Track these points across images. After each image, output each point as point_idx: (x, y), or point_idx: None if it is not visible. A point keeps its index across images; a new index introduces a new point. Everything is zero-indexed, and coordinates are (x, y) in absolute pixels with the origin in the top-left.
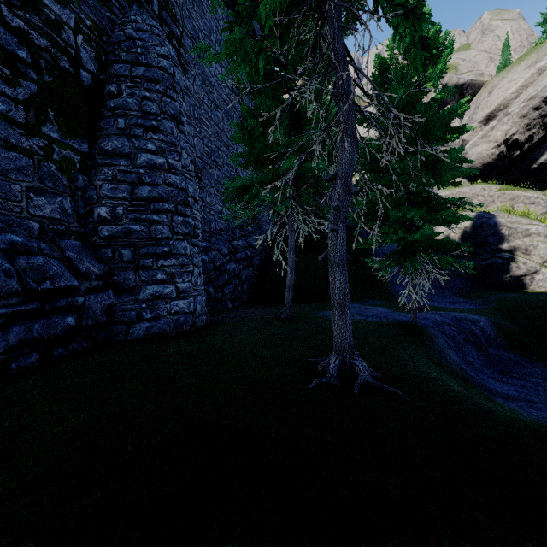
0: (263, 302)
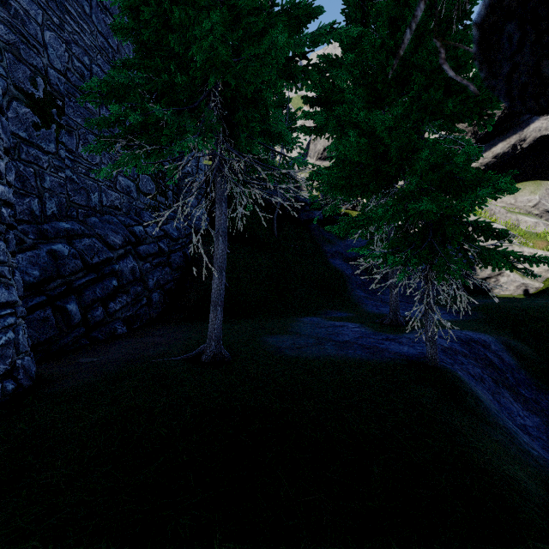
0: (183, 320)
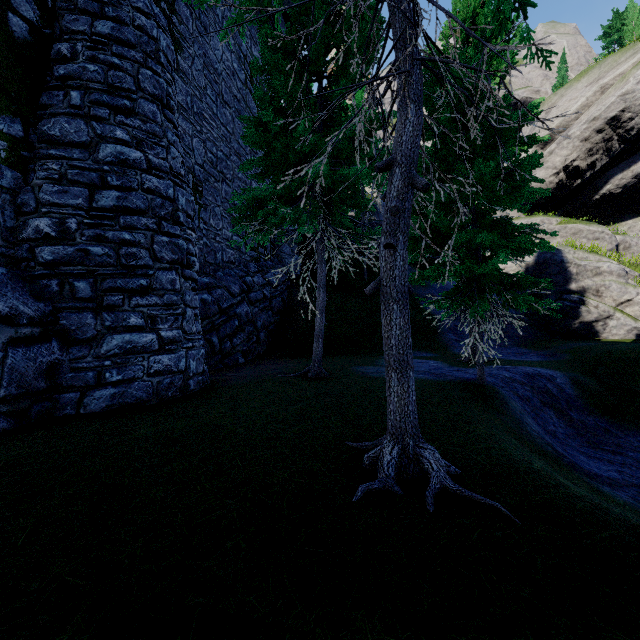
0: (285, 356)
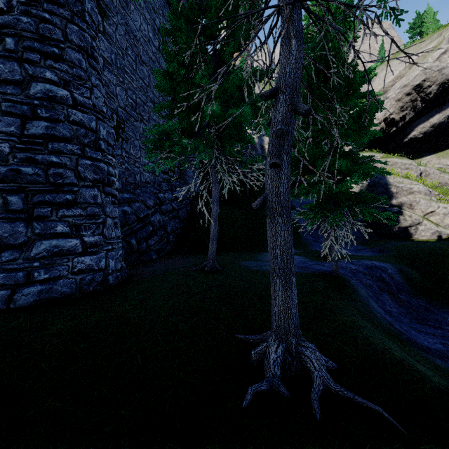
0: (188, 252)
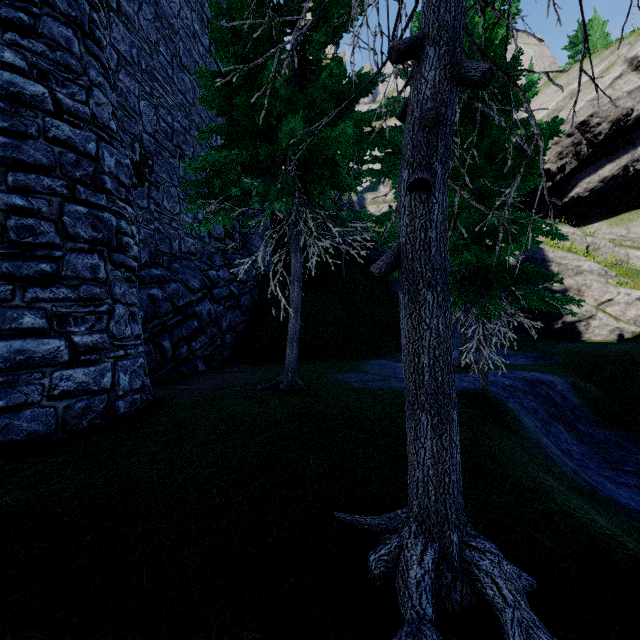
0: (254, 361)
